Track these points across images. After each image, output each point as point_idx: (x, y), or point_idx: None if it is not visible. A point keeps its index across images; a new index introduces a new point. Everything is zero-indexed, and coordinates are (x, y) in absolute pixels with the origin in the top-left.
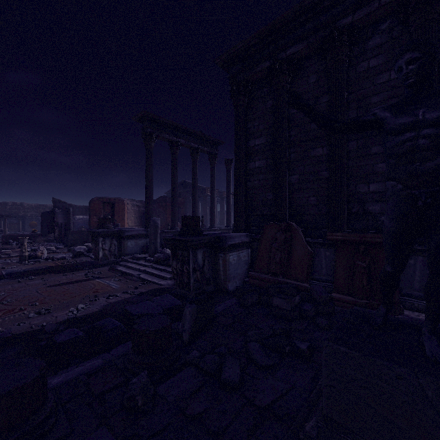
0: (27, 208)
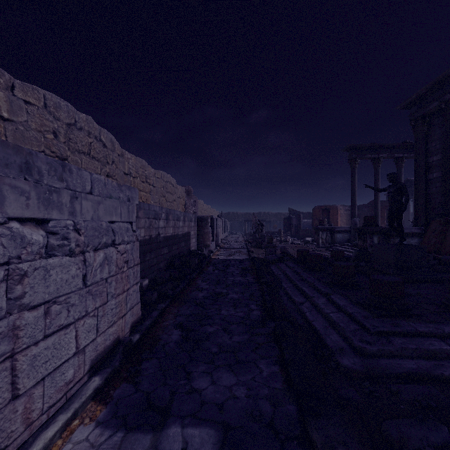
0: (271, 215)
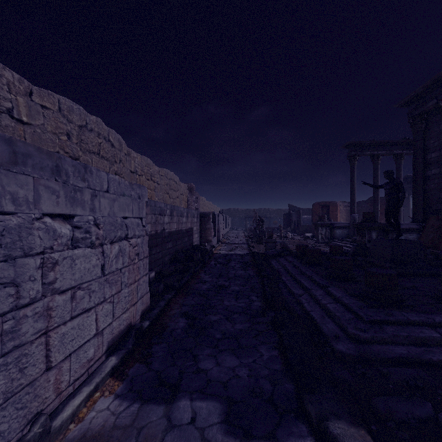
0: (271, 212)
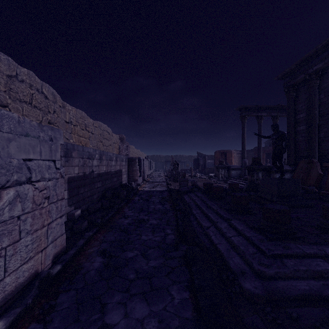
0: (185, 157)
